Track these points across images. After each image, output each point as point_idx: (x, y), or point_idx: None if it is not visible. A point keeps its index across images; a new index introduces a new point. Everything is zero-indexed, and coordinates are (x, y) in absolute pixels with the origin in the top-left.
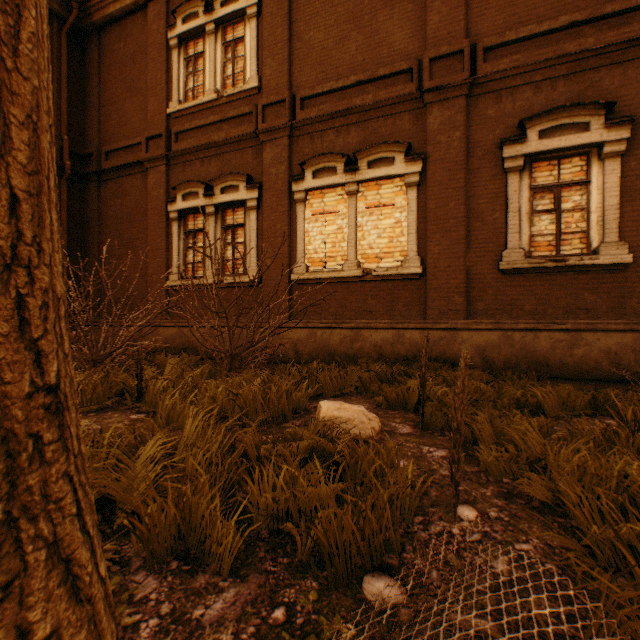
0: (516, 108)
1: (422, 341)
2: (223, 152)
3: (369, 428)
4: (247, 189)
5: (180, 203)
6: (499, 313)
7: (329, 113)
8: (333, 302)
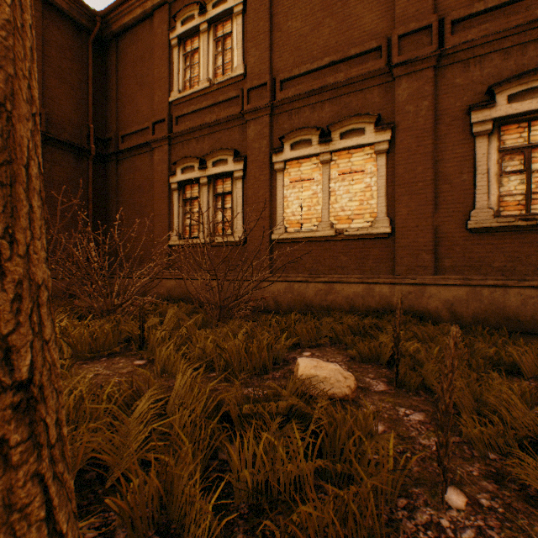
0: (484, 75)
1: (391, 295)
2: (214, 131)
3: (345, 386)
4: (234, 162)
5: (179, 176)
6: (467, 269)
7: (305, 92)
8: (308, 259)
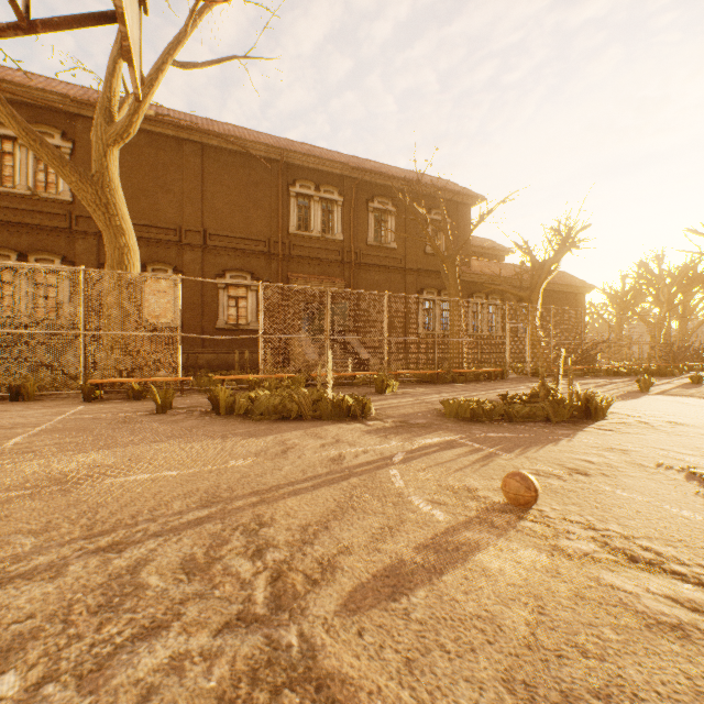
0: (223, 263)
1: (183, 359)
2: (37, 233)
3: None
4: (63, 264)
5: None
6: (216, 346)
7: None
8: None
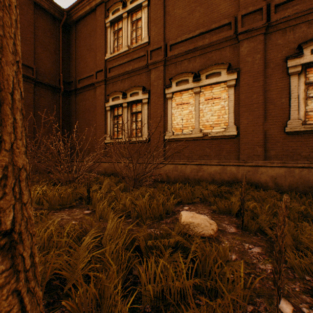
0: (296, 37)
1: (237, 172)
2: (131, 76)
3: (210, 229)
4: (142, 94)
5: (111, 102)
6: (285, 157)
7: (184, 51)
8: (187, 150)
